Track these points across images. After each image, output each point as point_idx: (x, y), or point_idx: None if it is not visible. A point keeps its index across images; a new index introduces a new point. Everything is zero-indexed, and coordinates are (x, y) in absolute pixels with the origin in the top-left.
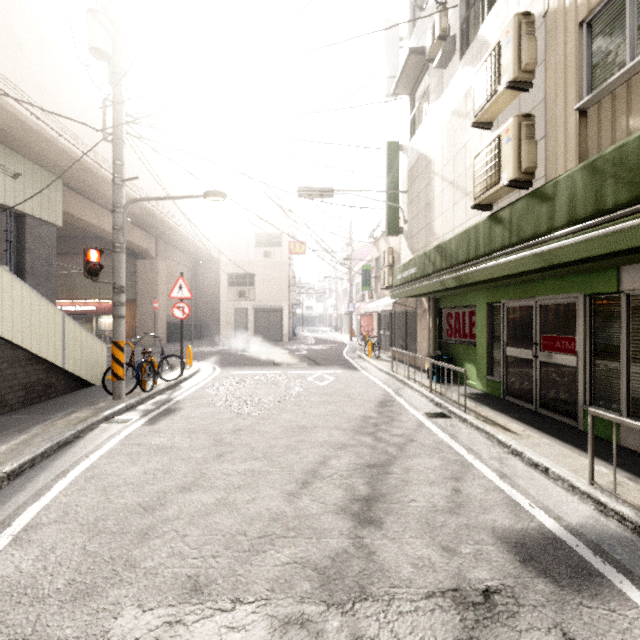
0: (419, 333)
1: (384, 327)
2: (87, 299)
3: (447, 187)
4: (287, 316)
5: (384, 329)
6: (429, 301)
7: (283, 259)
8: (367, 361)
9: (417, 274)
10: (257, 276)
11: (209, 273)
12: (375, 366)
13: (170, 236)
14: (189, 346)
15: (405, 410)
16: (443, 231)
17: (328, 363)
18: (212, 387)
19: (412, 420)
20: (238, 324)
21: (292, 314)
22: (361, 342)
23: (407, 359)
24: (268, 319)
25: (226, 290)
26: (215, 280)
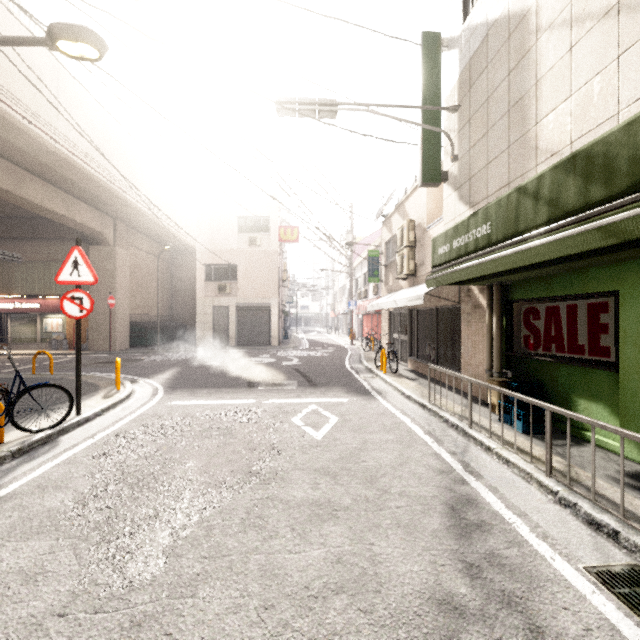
0: (465, 340)
1: (399, 329)
2: (29, 294)
3: (591, 29)
4: (276, 315)
5: (399, 332)
6: (490, 290)
7: (271, 247)
8: (381, 378)
9: (495, 234)
10: (240, 268)
11: (187, 266)
12: (397, 389)
13: (130, 216)
14: (117, 359)
15: (530, 552)
16: (574, 131)
17: (326, 381)
18: (113, 445)
19: (597, 632)
20: (218, 325)
21: (284, 313)
22: (365, 347)
23: (469, 390)
24: (254, 319)
25: (203, 284)
26: (194, 274)
